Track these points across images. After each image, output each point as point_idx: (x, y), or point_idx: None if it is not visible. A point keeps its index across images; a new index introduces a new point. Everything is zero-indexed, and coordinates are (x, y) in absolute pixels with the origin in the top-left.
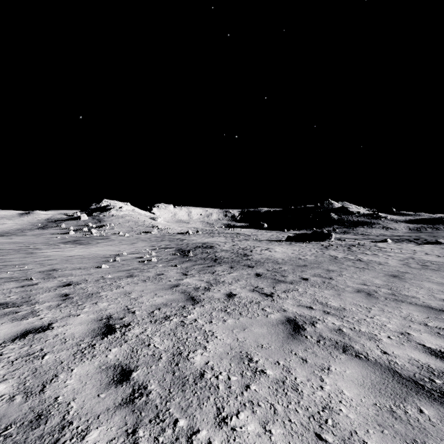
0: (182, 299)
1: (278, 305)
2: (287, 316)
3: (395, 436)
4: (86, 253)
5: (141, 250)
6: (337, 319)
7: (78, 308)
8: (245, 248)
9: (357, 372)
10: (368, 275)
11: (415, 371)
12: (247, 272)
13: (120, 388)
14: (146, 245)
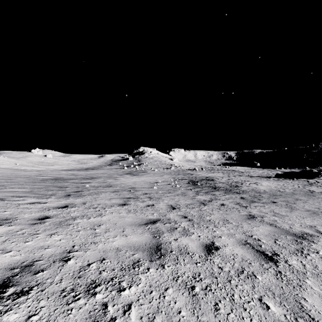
0: (198, 203)
1: (248, 210)
2: (250, 214)
3: (269, 237)
4: (140, 180)
5: (168, 180)
6: (278, 218)
7: (158, 201)
8: (237, 182)
9: (270, 229)
10: None
11: (298, 232)
12: (235, 196)
13: (185, 219)
14: (170, 177)
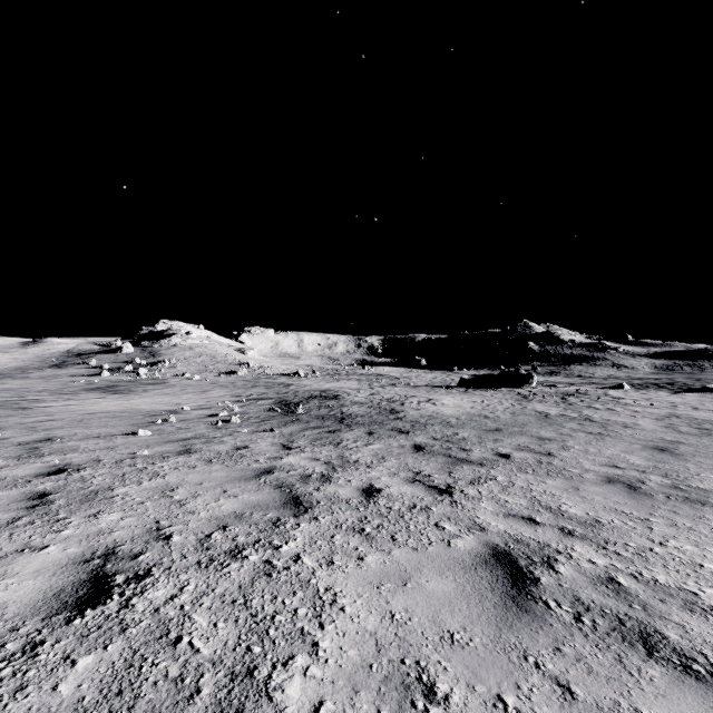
0: (276, 502)
1: (466, 515)
2: (490, 542)
3: None
4: (120, 408)
5: (216, 403)
6: (595, 549)
7: (52, 528)
8: (391, 399)
9: None
10: (613, 448)
11: None
12: (398, 442)
13: None
14: (226, 395)
